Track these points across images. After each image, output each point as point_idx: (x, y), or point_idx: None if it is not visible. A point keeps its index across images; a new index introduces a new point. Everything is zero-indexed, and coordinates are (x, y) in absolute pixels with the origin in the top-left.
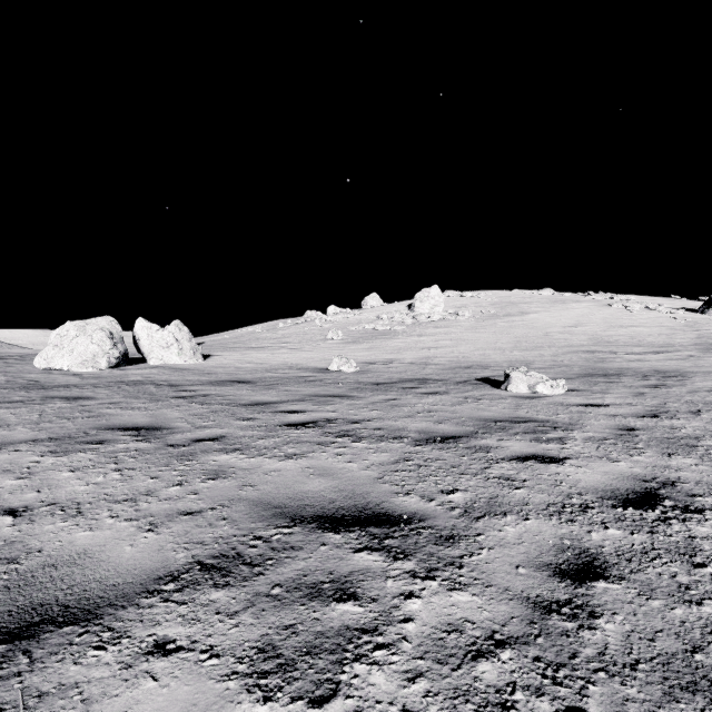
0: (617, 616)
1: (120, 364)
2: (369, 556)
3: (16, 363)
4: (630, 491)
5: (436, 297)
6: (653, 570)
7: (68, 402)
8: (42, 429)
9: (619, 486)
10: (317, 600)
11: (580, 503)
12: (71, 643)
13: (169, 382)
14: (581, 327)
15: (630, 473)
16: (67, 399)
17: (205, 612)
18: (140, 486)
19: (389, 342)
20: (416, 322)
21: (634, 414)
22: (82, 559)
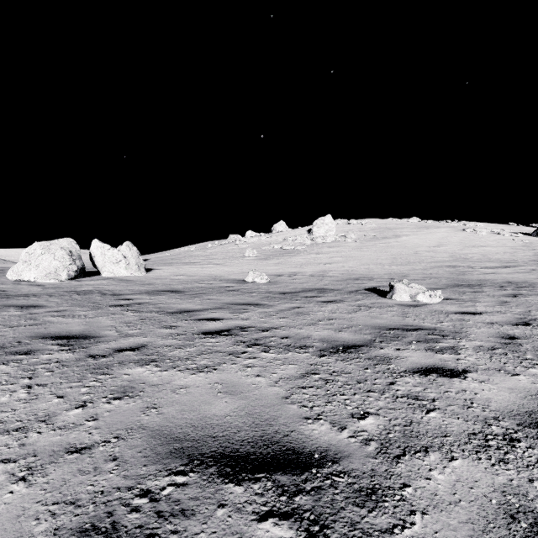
0: None
1: (78, 276)
2: (276, 529)
3: None
4: None
5: (329, 224)
6: None
7: (20, 310)
8: None
9: (532, 408)
10: None
11: (502, 433)
12: None
13: (114, 291)
14: (442, 247)
15: (535, 390)
16: (21, 308)
17: None
18: (41, 409)
19: (293, 258)
20: (314, 243)
21: (508, 322)
22: None
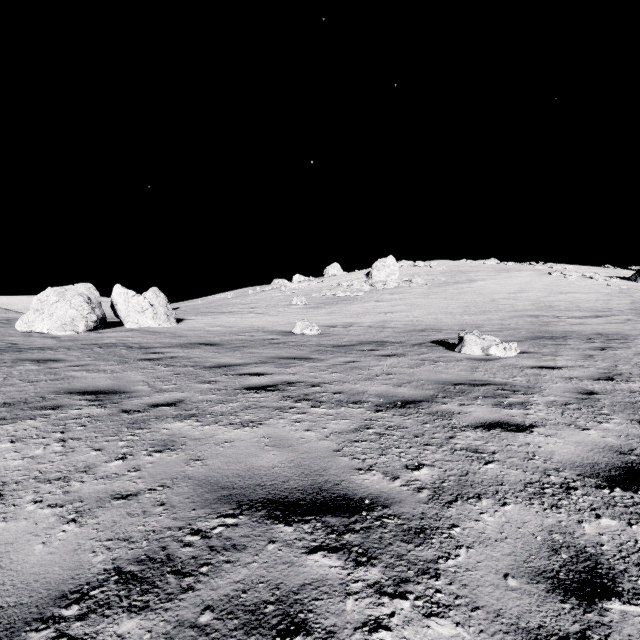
0: None
1: (98, 327)
2: (325, 560)
3: (1, 326)
4: (610, 466)
5: (392, 266)
6: None
7: (37, 364)
8: (1, 393)
9: (597, 460)
10: (256, 634)
11: (560, 482)
12: None
13: (141, 344)
14: (524, 293)
15: (604, 443)
16: (37, 362)
17: None
18: (79, 461)
19: (349, 307)
20: (373, 288)
21: (589, 376)
22: None
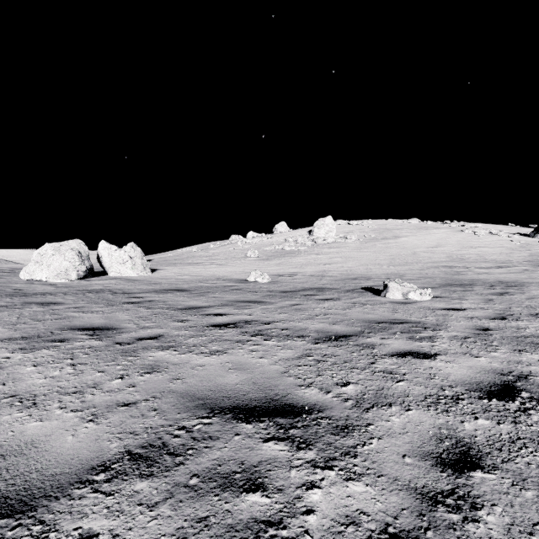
0: (497, 508)
1: (87, 276)
2: (276, 446)
3: (6, 275)
4: (492, 383)
5: (330, 225)
6: (521, 459)
7: (42, 306)
8: (17, 330)
9: (482, 379)
10: (229, 490)
11: (452, 395)
12: (3, 537)
13: (123, 290)
14: (440, 248)
15: (490, 367)
16: (41, 304)
17: (128, 503)
18: (88, 379)
19: (294, 259)
20: (315, 243)
21: (487, 316)
22: (29, 448)
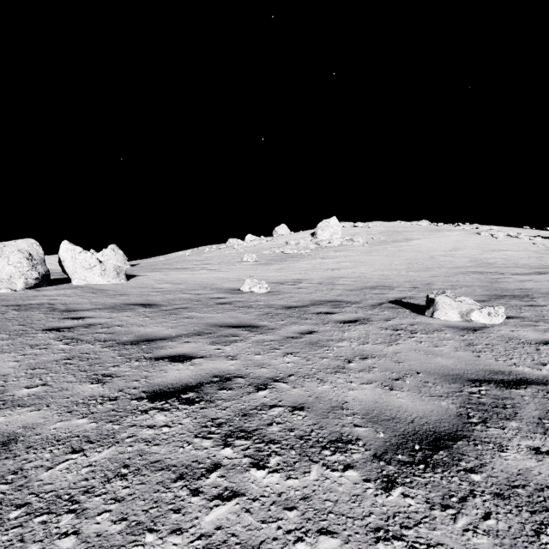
0: None
1: (40, 284)
2: None
3: None
4: None
5: (335, 226)
6: None
7: None
8: None
9: None
10: None
11: None
12: None
13: (69, 305)
14: (459, 251)
15: None
16: None
17: None
18: None
19: (297, 263)
20: (319, 246)
21: None
22: None
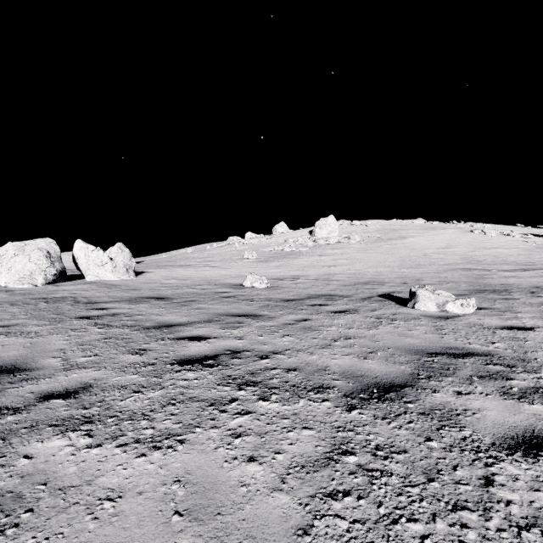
0: None
1: (57, 280)
2: None
3: None
4: None
5: (332, 225)
6: None
7: None
8: None
9: None
10: None
11: None
12: None
13: (90, 298)
14: (452, 249)
15: None
16: None
17: None
18: None
19: (295, 260)
20: (316, 244)
21: None
22: None
